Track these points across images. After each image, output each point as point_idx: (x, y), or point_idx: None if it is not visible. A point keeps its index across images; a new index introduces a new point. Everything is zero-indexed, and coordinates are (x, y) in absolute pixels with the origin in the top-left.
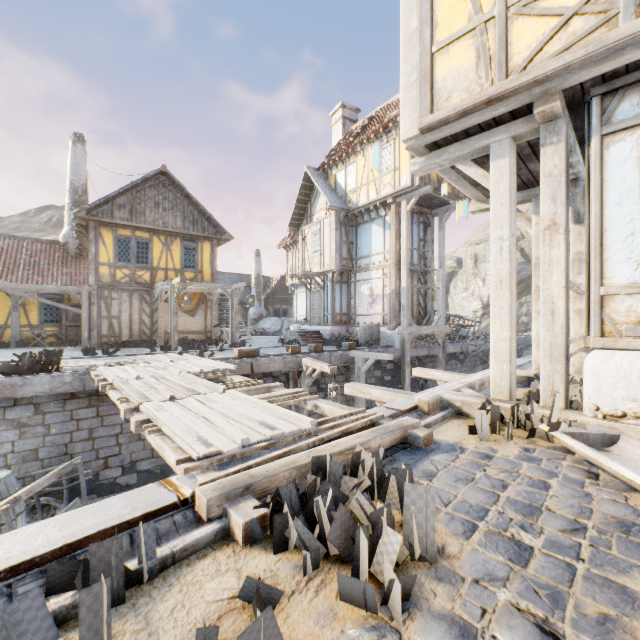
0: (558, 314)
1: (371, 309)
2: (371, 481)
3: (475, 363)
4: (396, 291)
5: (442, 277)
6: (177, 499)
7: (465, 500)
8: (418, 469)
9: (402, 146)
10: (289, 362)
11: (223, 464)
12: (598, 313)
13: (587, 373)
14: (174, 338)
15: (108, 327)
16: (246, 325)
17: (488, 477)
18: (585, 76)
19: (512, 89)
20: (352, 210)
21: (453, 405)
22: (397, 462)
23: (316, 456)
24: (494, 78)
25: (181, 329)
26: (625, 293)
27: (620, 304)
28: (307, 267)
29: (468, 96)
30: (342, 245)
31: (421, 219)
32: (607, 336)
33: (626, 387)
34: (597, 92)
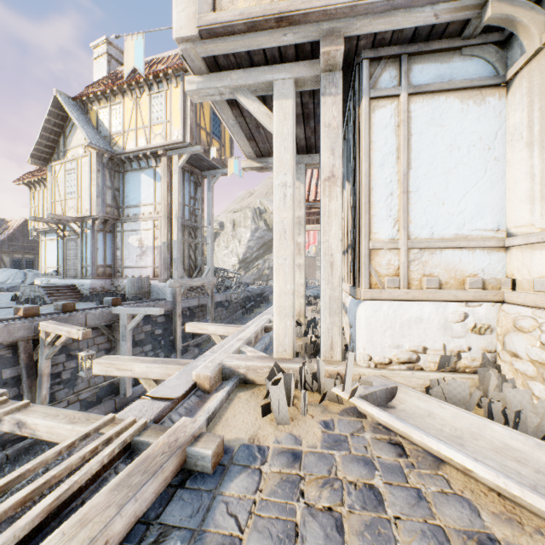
0: (336, 267)
1: (141, 261)
2: None
3: (237, 308)
4: (168, 244)
5: (211, 234)
6: None
7: None
8: None
9: (174, 100)
10: (18, 329)
11: None
12: (368, 266)
13: (362, 324)
14: None
15: None
16: None
17: (313, 511)
18: (365, 27)
19: (304, 11)
20: (118, 154)
21: (237, 373)
22: (169, 540)
23: None
24: None
25: None
26: (387, 248)
27: (383, 258)
28: (59, 210)
29: (257, 5)
30: (106, 190)
31: (192, 178)
32: (374, 288)
33: (392, 335)
34: (367, 55)
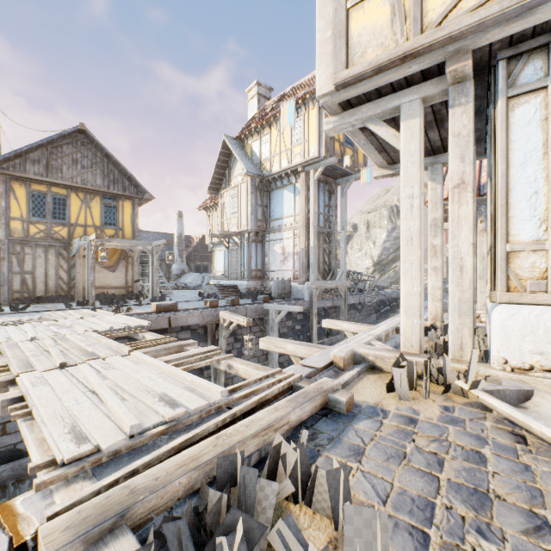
0: (466, 270)
1: (283, 266)
2: (294, 479)
3: (370, 312)
4: (305, 250)
5: (344, 238)
6: (6, 549)
7: (404, 490)
8: (343, 445)
9: (311, 121)
10: (207, 315)
11: (101, 465)
12: (504, 269)
13: (496, 327)
14: (91, 293)
15: (20, 283)
16: (169, 280)
17: (420, 450)
18: (497, 35)
19: (427, 45)
20: (266, 176)
21: (366, 359)
22: (319, 436)
23: (223, 456)
24: (409, 34)
25: (101, 284)
26: (530, 250)
27: (524, 260)
28: (225, 227)
29: (383, 52)
30: (257, 208)
31: (326, 187)
32: (512, 291)
33: (533, 341)
34: (503, 55)
